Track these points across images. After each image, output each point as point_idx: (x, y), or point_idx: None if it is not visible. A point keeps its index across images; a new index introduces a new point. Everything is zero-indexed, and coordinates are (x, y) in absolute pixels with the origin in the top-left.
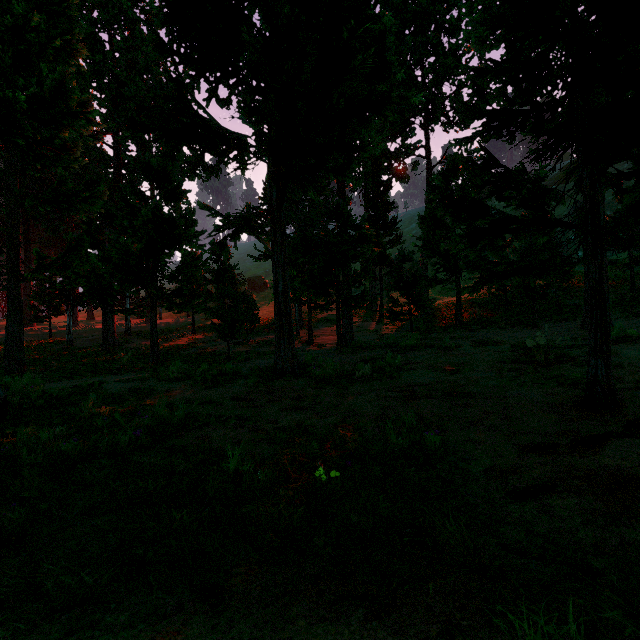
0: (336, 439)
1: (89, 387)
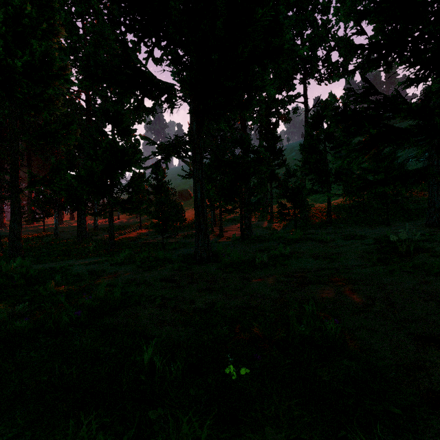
0: (243, 323)
1: (60, 269)
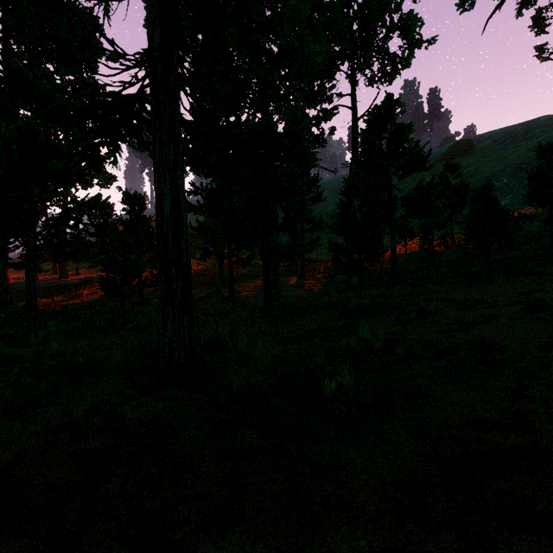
0: None
1: None
